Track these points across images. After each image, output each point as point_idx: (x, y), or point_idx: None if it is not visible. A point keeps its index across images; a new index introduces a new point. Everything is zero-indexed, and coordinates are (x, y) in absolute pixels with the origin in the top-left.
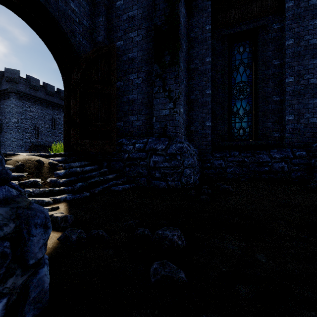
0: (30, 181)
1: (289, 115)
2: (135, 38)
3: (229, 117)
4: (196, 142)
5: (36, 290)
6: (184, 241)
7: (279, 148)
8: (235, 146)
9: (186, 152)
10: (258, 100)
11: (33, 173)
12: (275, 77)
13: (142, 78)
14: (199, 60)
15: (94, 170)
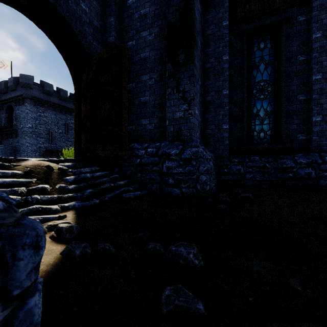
0: (38, 187)
1: (316, 115)
2: (148, 37)
3: (248, 119)
4: (212, 147)
5: (23, 325)
6: (202, 261)
7: (304, 152)
8: (255, 151)
9: (202, 157)
10: (281, 100)
11: (42, 179)
12: (300, 74)
13: (155, 79)
14: (215, 58)
15: (105, 175)
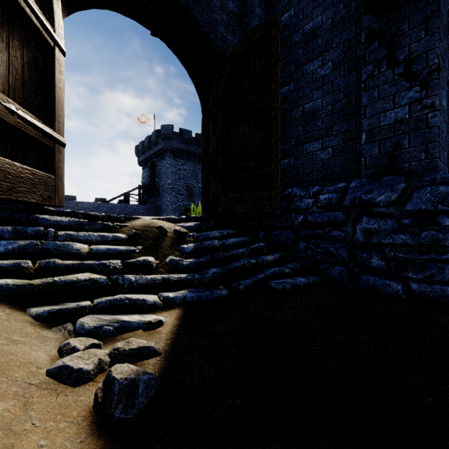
0: (138, 261)
1: None
2: None
3: None
4: None
5: None
6: None
7: None
8: None
9: None
10: None
11: (149, 246)
12: None
13: (334, 61)
14: None
15: (242, 244)
